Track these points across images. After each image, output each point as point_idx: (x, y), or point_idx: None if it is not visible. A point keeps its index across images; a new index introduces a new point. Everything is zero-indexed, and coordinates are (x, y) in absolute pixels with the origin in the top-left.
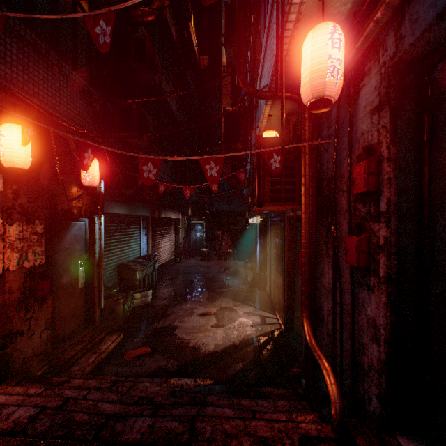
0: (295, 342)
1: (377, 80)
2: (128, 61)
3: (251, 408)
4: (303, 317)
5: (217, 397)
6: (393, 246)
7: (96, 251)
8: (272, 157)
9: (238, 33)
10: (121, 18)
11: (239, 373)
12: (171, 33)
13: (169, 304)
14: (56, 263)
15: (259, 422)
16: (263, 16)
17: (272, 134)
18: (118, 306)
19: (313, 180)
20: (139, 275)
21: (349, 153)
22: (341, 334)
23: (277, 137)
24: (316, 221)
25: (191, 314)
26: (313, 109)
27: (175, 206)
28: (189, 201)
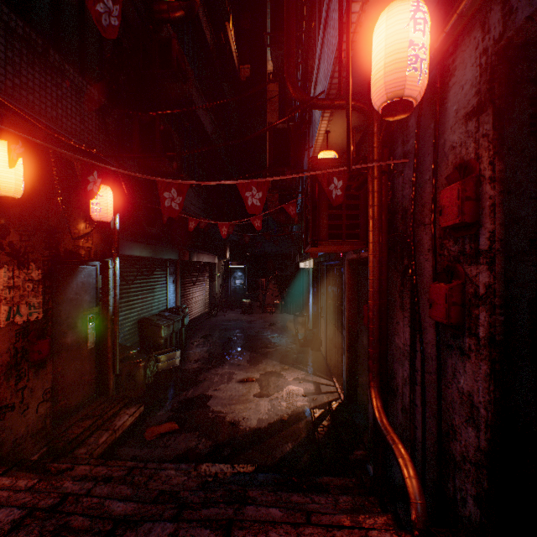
0: (358, 417)
1: (474, 74)
2: (151, 68)
3: (305, 506)
4: (371, 387)
5: (261, 491)
6: (498, 296)
7: (110, 303)
8: (332, 182)
9: (287, 24)
10: (142, 13)
11: (288, 456)
12: (205, 35)
13: (202, 367)
14: (58, 317)
15: (316, 529)
16: (318, 8)
17: (330, 155)
18: (137, 371)
19: (384, 212)
20: (164, 332)
21: (434, 174)
22: (423, 411)
23: (337, 158)
24: (386, 264)
25: (229, 381)
26: (388, 115)
27: (209, 248)
28: (227, 242)
